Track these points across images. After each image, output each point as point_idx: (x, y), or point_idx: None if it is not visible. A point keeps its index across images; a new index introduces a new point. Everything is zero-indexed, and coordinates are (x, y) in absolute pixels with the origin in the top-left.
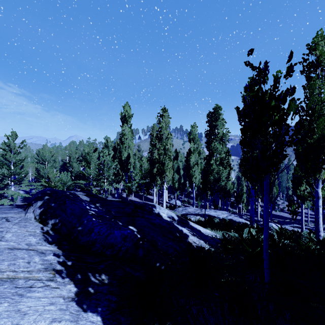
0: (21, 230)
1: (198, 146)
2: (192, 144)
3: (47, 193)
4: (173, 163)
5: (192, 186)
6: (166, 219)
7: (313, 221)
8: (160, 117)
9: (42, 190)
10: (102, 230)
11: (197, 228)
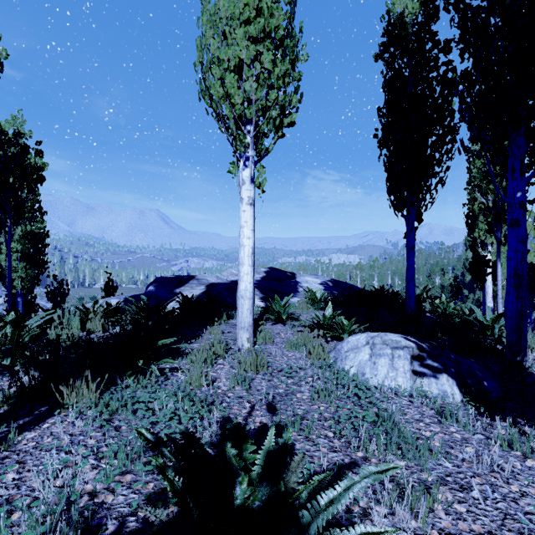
0: None
1: None
2: None
3: None
4: None
5: None
6: None
7: None
8: None
9: None
10: None
11: None
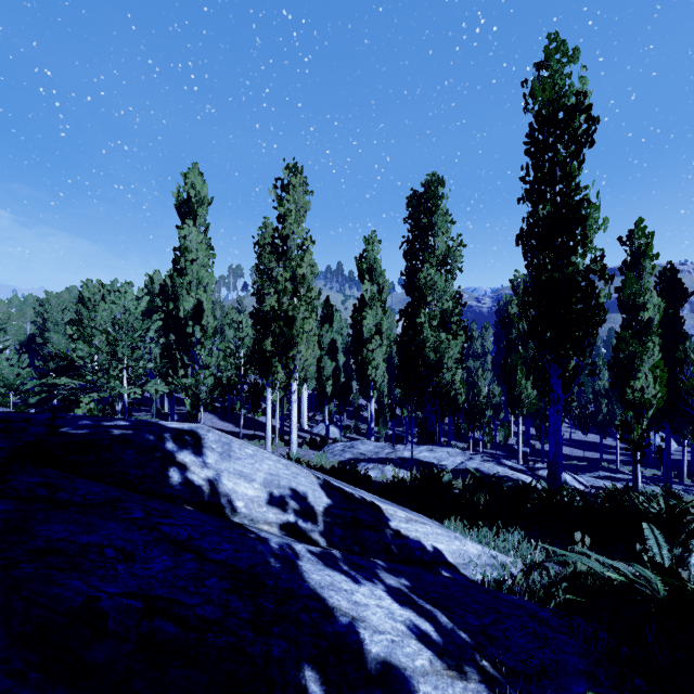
0: None
1: (383, 290)
2: (367, 283)
3: None
4: (321, 332)
5: (365, 390)
6: (256, 515)
7: (623, 462)
8: (281, 189)
9: None
10: None
11: (427, 544)
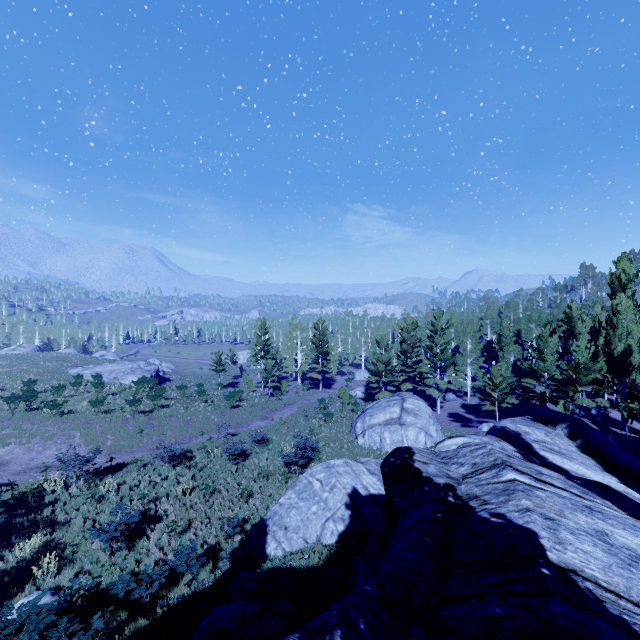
0: (561, 440)
1: None
2: None
3: (568, 418)
4: None
5: None
6: None
7: None
8: None
9: (557, 413)
10: (625, 457)
11: None
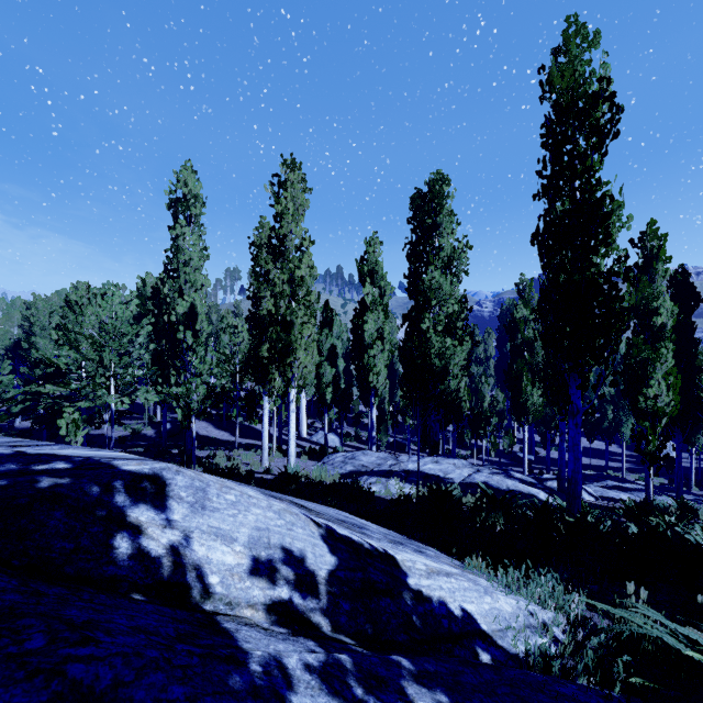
0: None
1: (385, 293)
2: (368, 287)
3: None
4: (321, 338)
5: (366, 396)
6: (236, 594)
7: (629, 469)
8: (278, 186)
9: None
10: None
11: (454, 607)
